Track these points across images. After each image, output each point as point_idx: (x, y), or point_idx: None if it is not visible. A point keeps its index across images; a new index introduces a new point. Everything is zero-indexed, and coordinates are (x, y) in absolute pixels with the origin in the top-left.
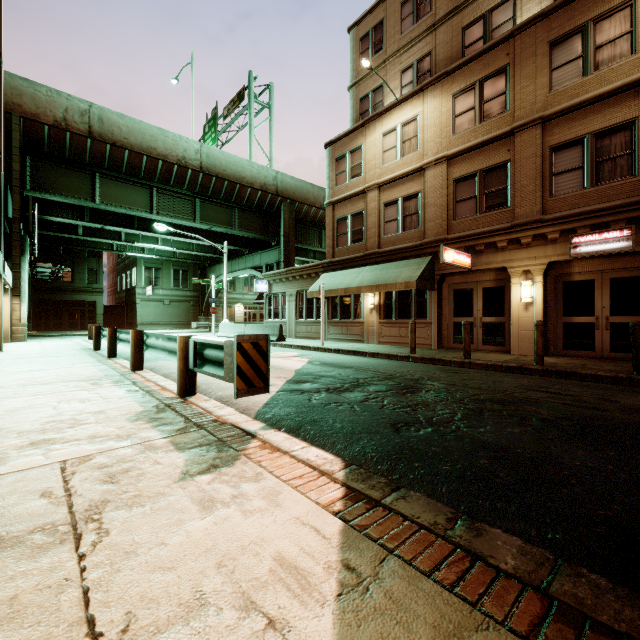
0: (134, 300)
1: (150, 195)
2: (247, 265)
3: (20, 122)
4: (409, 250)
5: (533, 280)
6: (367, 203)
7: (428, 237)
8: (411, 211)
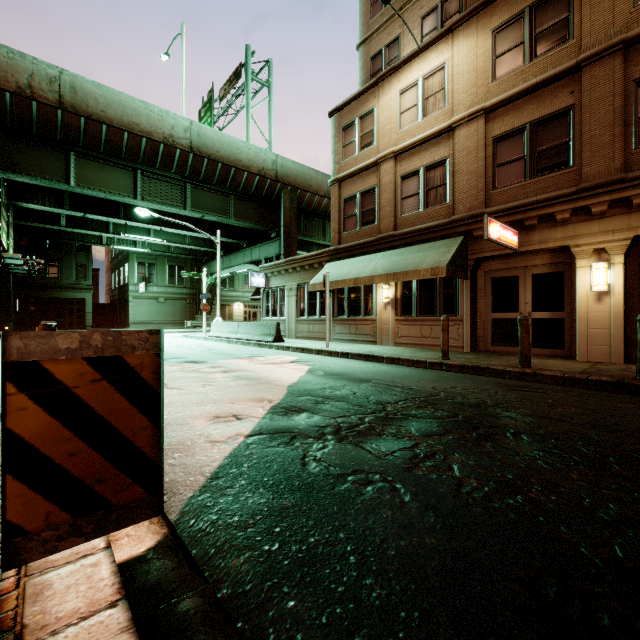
0: (126, 298)
1: (134, 178)
2: (245, 259)
3: None
4: (434, 230)
5: (610, 261)
6: (380, 177)
7: (459, 213)
8: (436, 182)
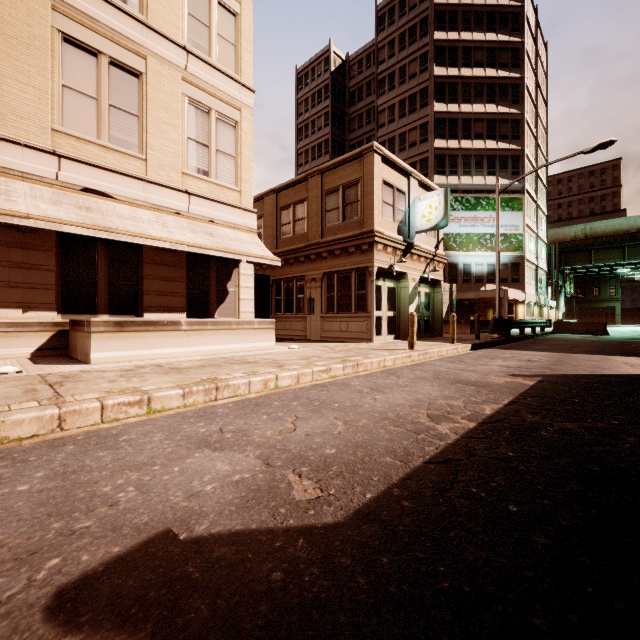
0: None
1: (623, 251)
2: None
3: (558, 245)
4: None
5: None
6: None
7: None
8: None
